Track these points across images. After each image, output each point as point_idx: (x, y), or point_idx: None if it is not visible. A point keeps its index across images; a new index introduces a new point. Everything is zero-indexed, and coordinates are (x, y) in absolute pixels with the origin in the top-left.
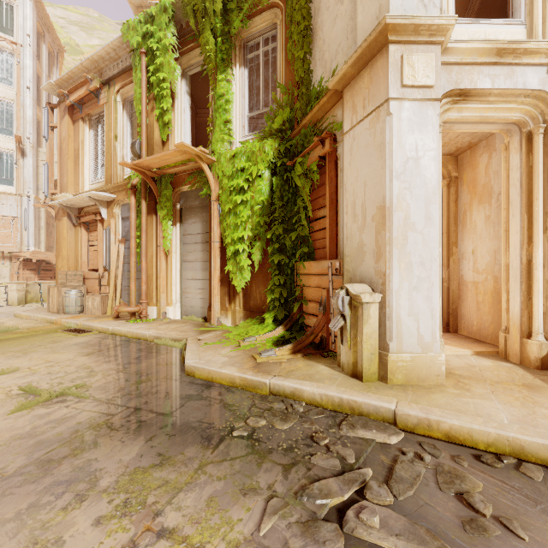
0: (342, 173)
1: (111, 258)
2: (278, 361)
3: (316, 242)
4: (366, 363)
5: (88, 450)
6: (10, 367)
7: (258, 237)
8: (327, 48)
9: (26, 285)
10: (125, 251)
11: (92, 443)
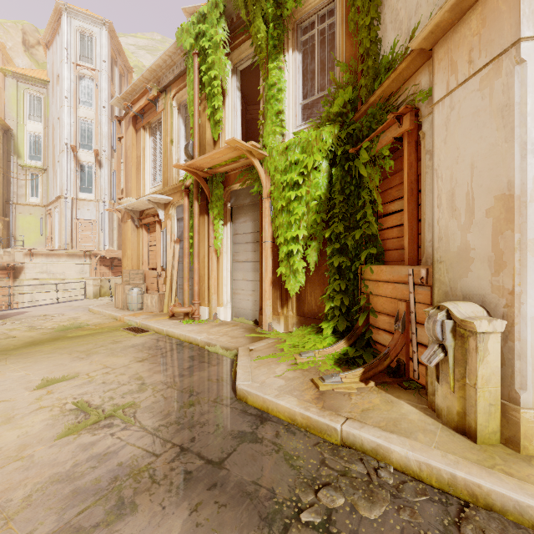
0: (429, 155)
1: (168, 257)
2: (346, 391)
3: (386, 242)
4: (482, 417)
5: (123, 517)
6: (71, 373)
7: (314, 236)
8: (403, 4)
9: (101, 281)
10: (180, 251)
11: (130, 503)
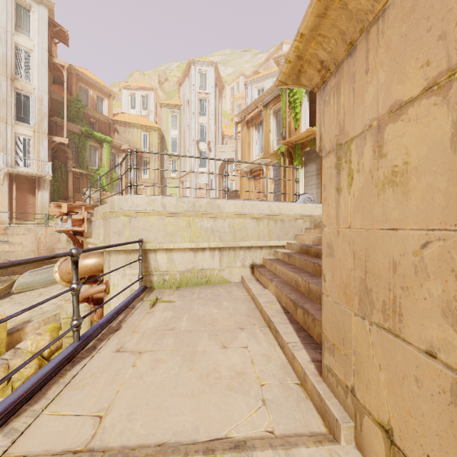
0: None
1: (268, 190)
2: None
3: None
4: None
5: None
6: None
7: None
8: None
9: None
10: (274, 186)
11: None
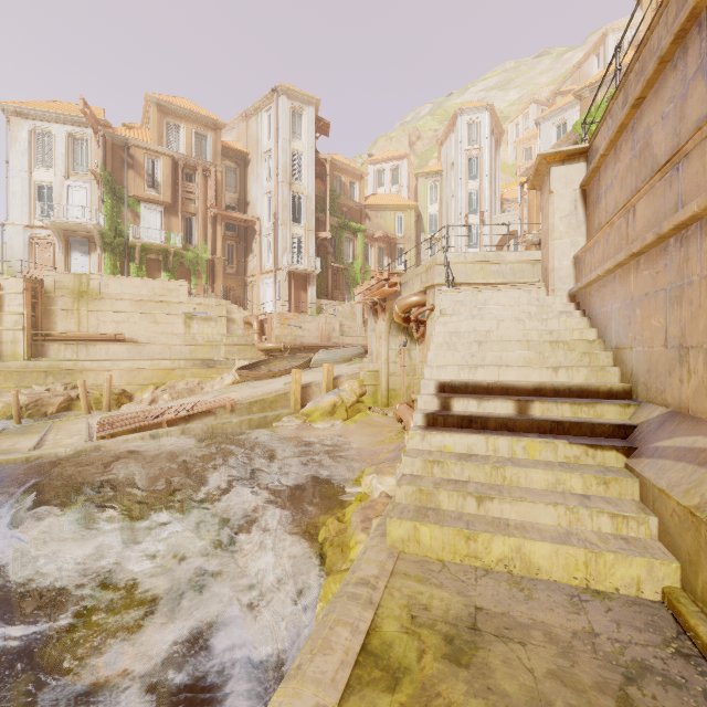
0: None
1: None
2: None
3: None
4: None
5: None
6: None
7: None
8: None
9: None
10: None
11: None
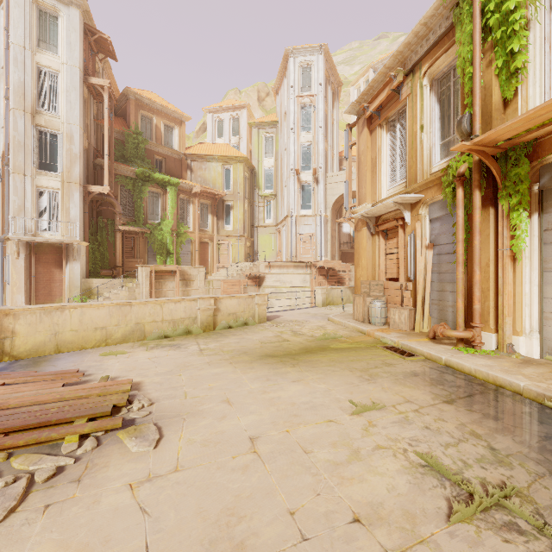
0: None
1: (417, 266)
2: None
3: None
4: None
5: None
6: (378, 402)
7: None
8: None
9: (326, 290)
10: (433, 258)
11: None
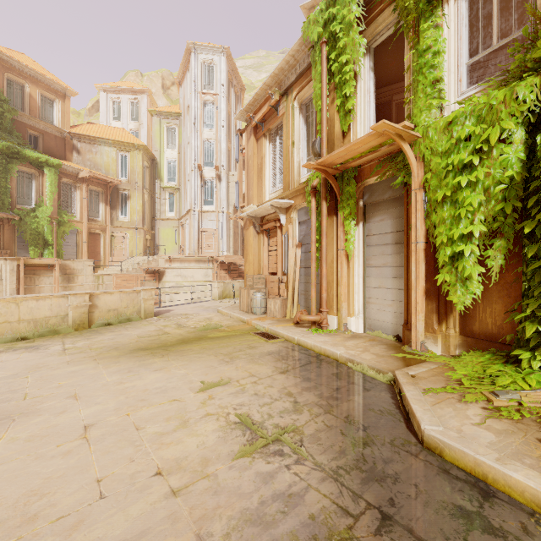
0: None
1: (289, 262)
2: None
3: None
4: None
5: None
6: (224, 379)
7: (498, 233)
8: None
9: (223, 284)
10: (301, 255)
11: None
